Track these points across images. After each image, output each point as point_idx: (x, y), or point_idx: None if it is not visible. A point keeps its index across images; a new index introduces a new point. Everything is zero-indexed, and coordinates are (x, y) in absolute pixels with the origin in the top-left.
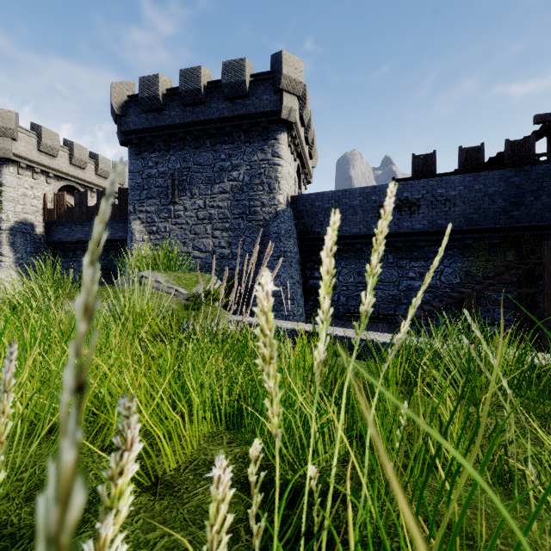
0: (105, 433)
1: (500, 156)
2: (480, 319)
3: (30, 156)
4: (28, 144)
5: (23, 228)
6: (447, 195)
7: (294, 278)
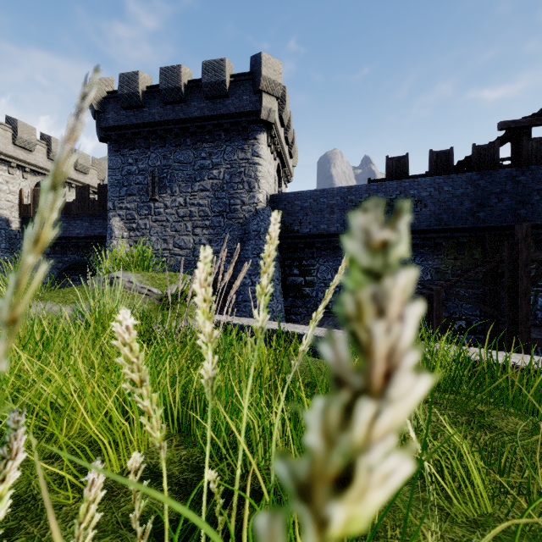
0: (55, 440)
1: (468, 159)
2: (449, 314)
3: (5, 150)
4: (3, 137)
5: None
6: (418, 195)
7: (274, 275)
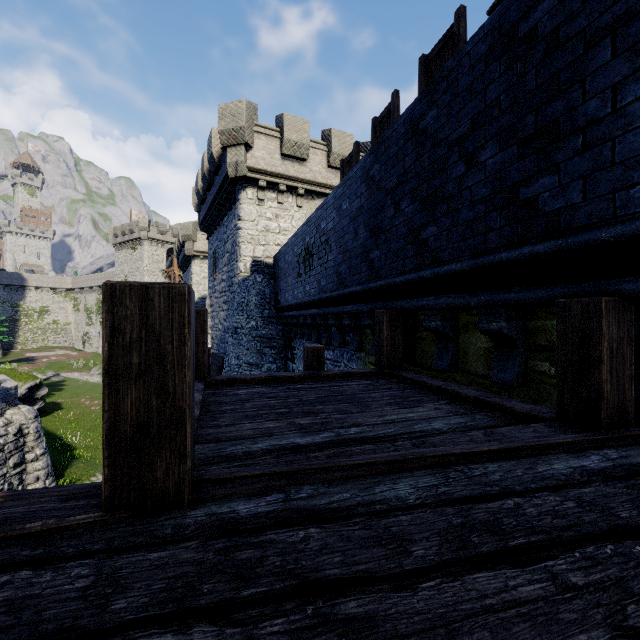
0: None
1: None
2: None
3: (206, 249)
4: (205, 241)
5: (204, 302)
6: (326, 230)
7: (242, 359)
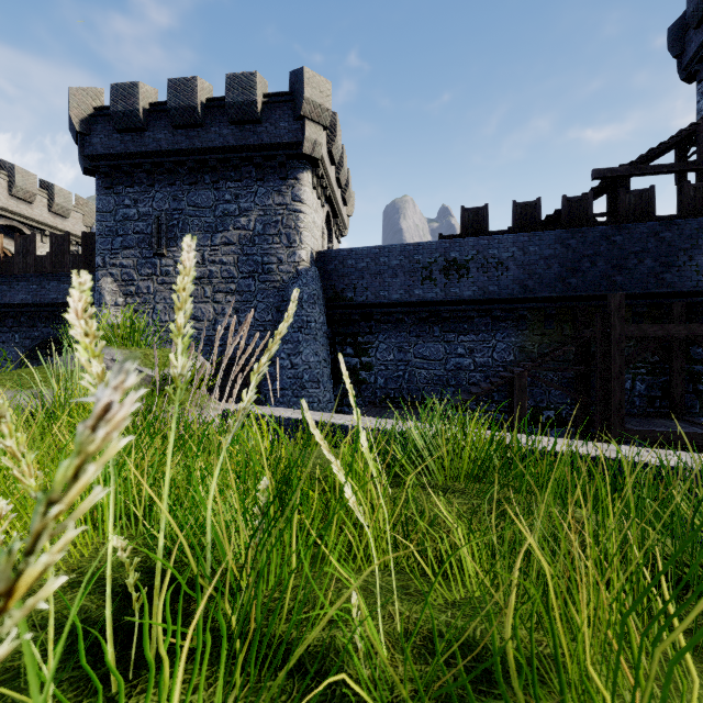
0: None
1: (558, 214)
2: (536, 403)
3: None
4: None
5: None
6: (499, 256)
7: (320, 355)
